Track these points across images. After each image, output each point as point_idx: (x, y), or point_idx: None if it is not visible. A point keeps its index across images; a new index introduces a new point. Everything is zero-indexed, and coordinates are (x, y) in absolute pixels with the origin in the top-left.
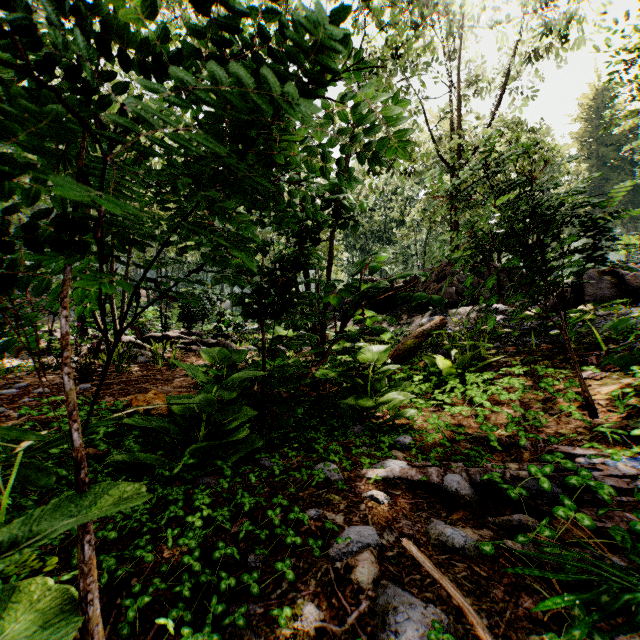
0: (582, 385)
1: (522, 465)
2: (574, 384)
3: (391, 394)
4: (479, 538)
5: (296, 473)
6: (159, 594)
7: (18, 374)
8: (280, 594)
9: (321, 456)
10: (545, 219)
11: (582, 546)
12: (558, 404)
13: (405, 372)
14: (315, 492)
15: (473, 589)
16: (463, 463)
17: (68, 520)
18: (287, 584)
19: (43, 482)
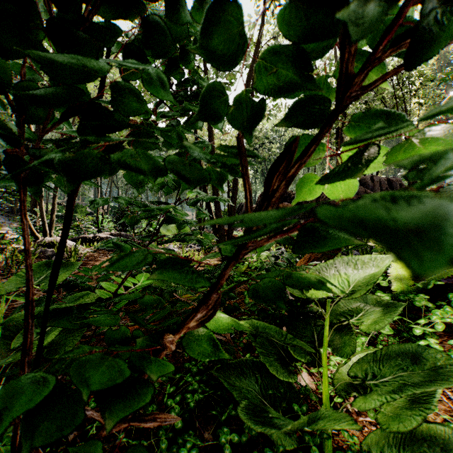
0: None
1: None
2: None
3: None
4: None
5: None
6: None
7: None
8: None
9: None
10: None
11: None
12: None
13: None
14: None
15: None
16: None
17: None
18: None
19: None
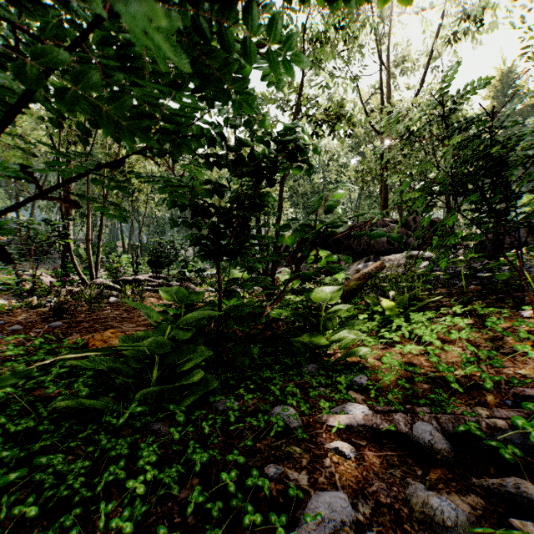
0: None
1: (492, 411)
2: (522, 323)
3: (342, 333)
4: (471, 510)
5: (252, 420)
6: None
7: (1, 312)
8: None
9: (278, 399)
10: (502, 158)
11: None
12: (507, 343)
13: (350, 311)
14: (273, 442)
15: None
16: (429, 408)
17: None
18: None
19: None
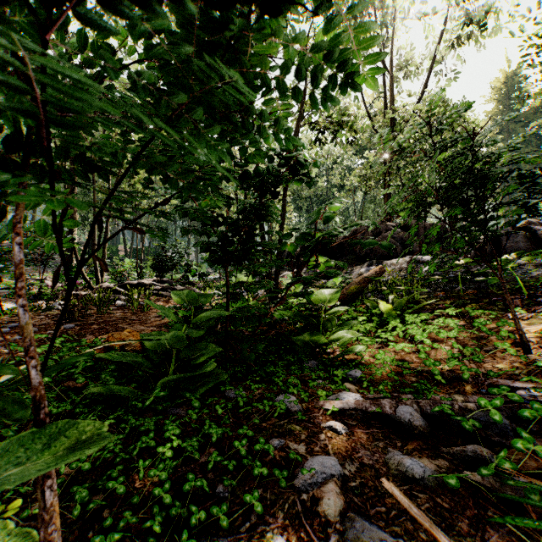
0: (516, 324)
1: (467, 397)
2: (505, 323)
3: (340, 332)
4: (437, 468)
5: (259, 404)
6: (130, 527)
7: (12, 315)
8: (249, 527)
9: (281, 388)
10: (482, 173)
11: (537, 477)
12: (491, 341)
13: (350, 313)
14: (277, 422)
15: (438, 521)
16: (412, 395)
17: (24, 466)
18: (256, 516)
19: (19, 415)
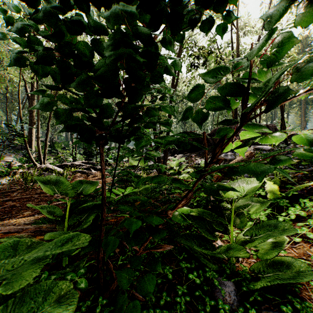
0: None
1: None
2: None
3: None
4: None
5: None
6: None
7: None
8: None
9: None
10: None
11: None
12: None
13: None
14: None
15: None
16: None
17: None
18: None
19: None
